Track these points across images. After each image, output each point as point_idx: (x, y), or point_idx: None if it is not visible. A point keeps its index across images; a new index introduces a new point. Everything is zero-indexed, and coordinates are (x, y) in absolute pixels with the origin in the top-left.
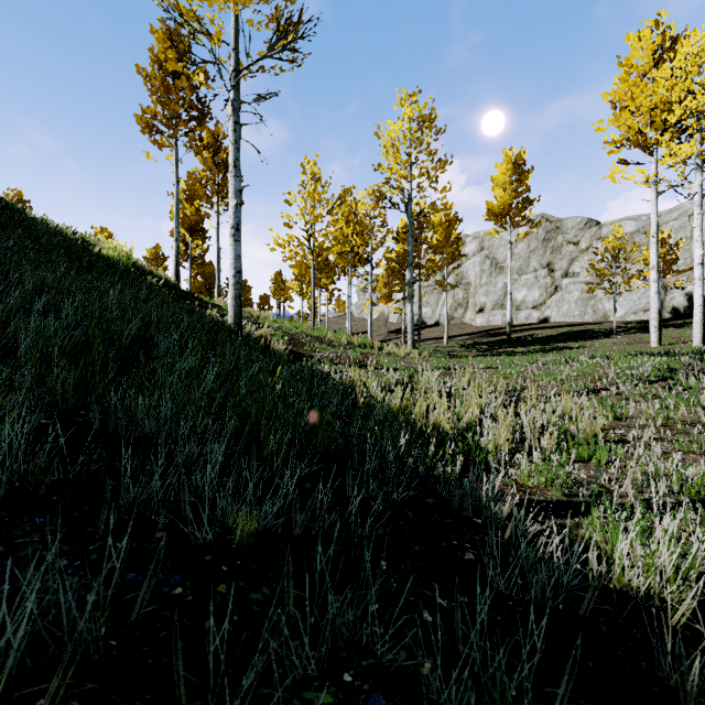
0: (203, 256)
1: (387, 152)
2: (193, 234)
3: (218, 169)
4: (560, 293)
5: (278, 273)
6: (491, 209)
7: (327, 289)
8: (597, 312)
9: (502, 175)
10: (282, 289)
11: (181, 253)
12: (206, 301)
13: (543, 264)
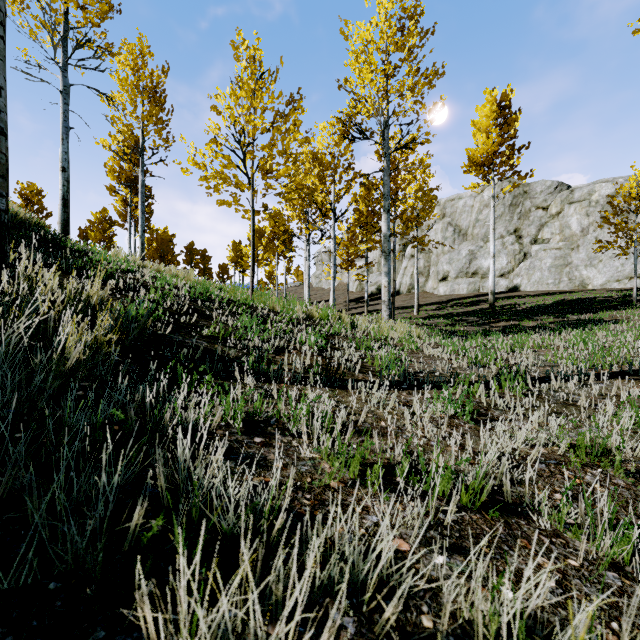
0: (148, 218)
1: (356, 60)
2: (132, 190)
3: (139, 92)
4: (529, 260)
5: (235, 242)
6: (473, 157)
7: (285, 256)
8: (573, 280)
9: (486, 118)
10: (241, 258)
11: (122, 214)
12: (66, 247)
13: (510, 231)
